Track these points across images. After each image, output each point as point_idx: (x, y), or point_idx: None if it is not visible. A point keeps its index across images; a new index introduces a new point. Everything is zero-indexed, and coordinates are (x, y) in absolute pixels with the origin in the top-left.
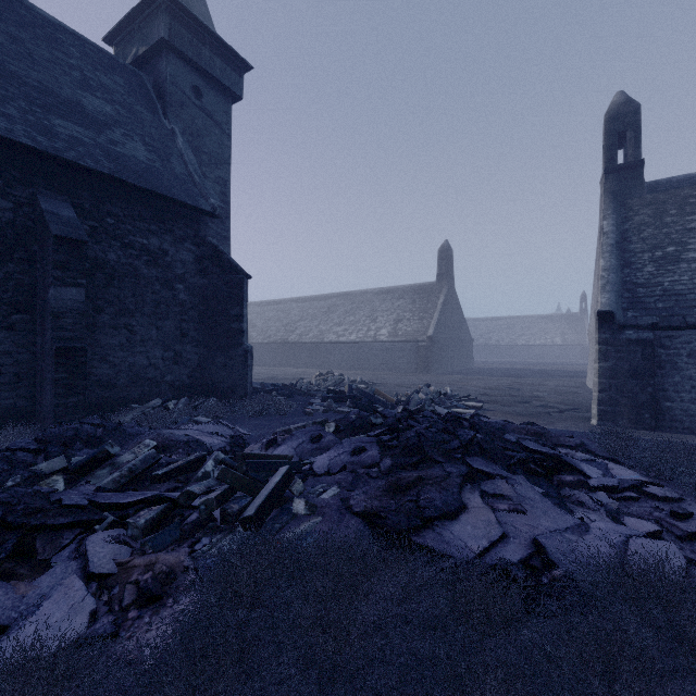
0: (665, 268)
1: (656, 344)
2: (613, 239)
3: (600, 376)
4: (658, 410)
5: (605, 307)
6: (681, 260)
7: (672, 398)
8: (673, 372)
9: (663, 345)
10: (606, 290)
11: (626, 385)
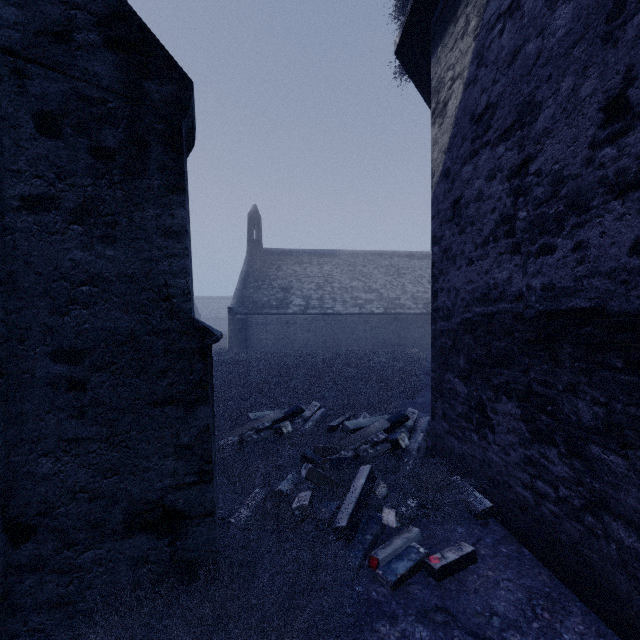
0: (256, 291)
1: (247, 320)
2: (244, 275)
3: (229, 332)
4: (248, 344)
5: (232, 305)
6: (261, 288)
7: (252, 339)
8: (252, 330)
9: (249, 320)
10: (234, 299)
11: (237, 335)
